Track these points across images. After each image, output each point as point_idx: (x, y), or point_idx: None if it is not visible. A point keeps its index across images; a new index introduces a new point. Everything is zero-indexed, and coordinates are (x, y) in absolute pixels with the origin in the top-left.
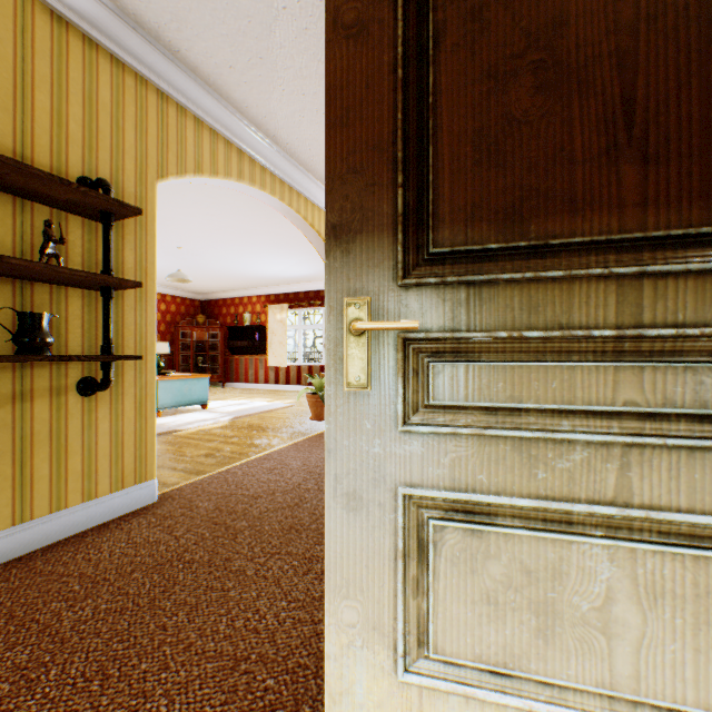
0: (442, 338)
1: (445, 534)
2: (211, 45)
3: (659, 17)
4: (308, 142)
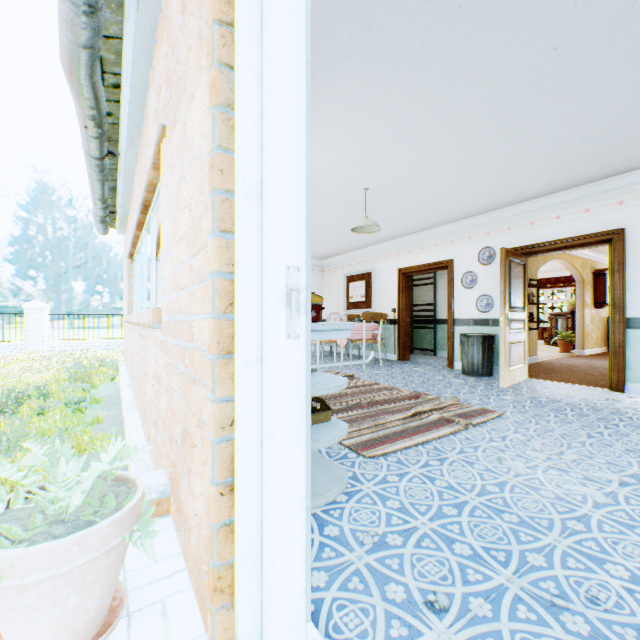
0: None
1: None
2: None
3: None
4: None
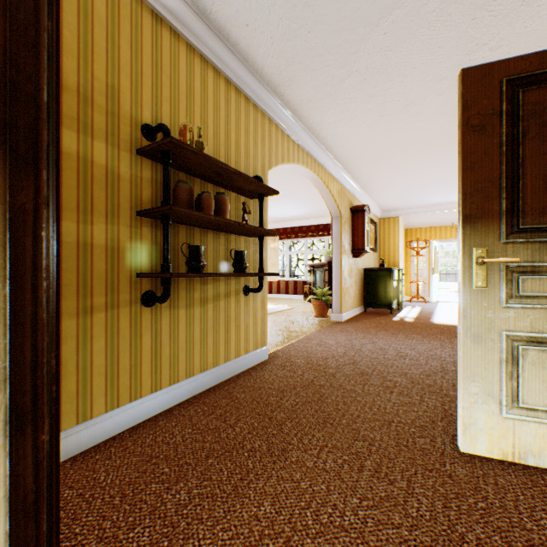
0: (526, 266)
1: (527, 352)
2: (304, 91)
3: None
4: (337, 136)
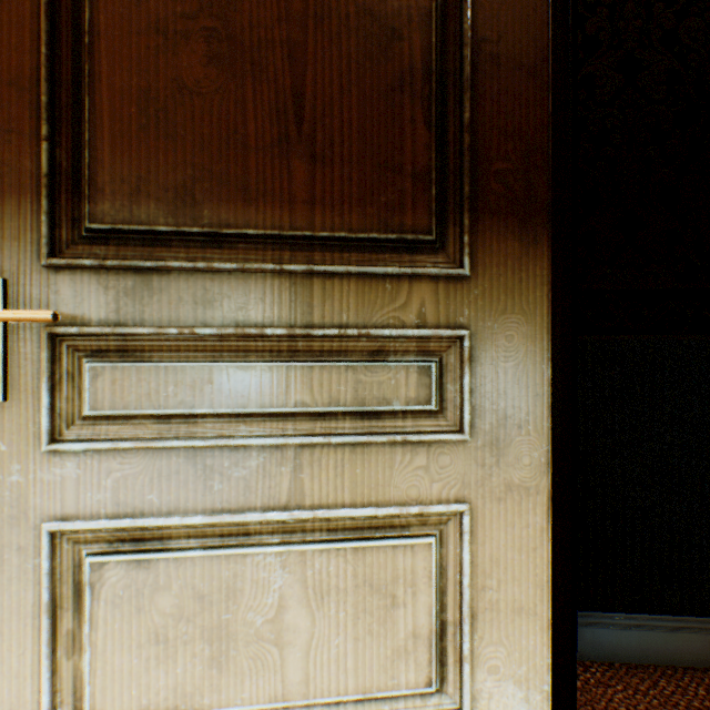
0: (101, 334)
1: (106, 572)
2: None
3: (326, 19)
4: None
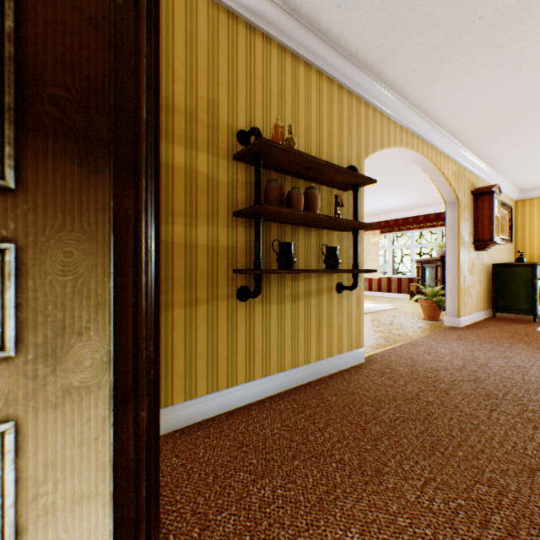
0: None
1: None
2: (406, 62)
3: None
4: (451, 106)
